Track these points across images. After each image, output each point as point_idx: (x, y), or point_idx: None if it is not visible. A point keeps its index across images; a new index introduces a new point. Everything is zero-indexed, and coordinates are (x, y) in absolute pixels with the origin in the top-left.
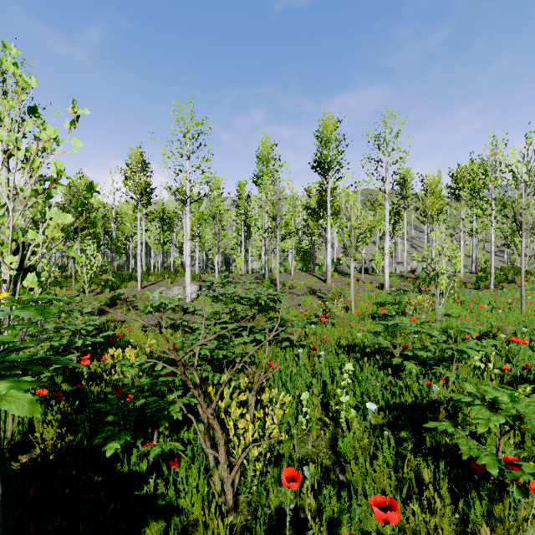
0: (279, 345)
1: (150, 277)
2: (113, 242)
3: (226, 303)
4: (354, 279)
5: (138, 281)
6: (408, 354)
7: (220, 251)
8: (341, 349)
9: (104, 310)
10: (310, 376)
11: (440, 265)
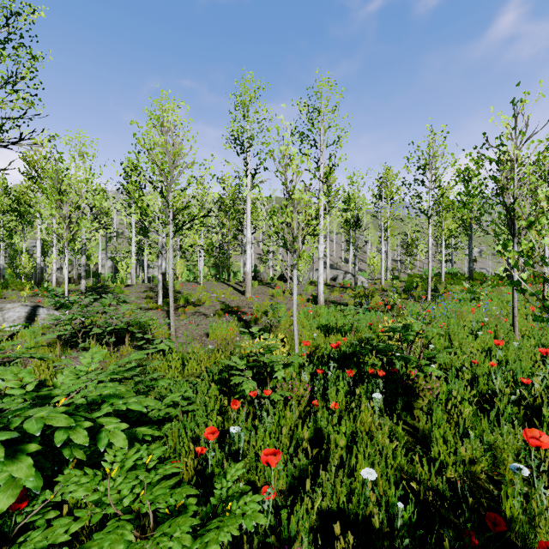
0: None
1: None
2: None
3: None
4: (279, 290)
5: None
6: None
7: (110, 254)
8: None
9: None
10: None
11: None
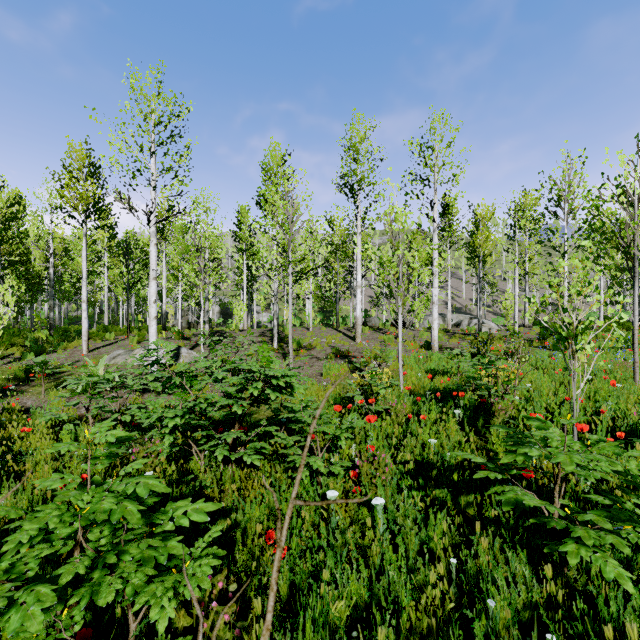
0: (289, 473)
1: (108, 334)
2: (50, 283)
3: (180, 394)
4: (391, 336)
5: (83, 340)
6: (617, 546)
7: (217, 299)
8: (407, 476)
9: (11, 389)
10: (361, 584)
11: (576, 317)
